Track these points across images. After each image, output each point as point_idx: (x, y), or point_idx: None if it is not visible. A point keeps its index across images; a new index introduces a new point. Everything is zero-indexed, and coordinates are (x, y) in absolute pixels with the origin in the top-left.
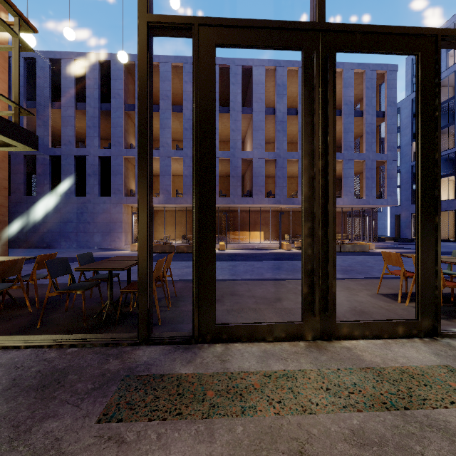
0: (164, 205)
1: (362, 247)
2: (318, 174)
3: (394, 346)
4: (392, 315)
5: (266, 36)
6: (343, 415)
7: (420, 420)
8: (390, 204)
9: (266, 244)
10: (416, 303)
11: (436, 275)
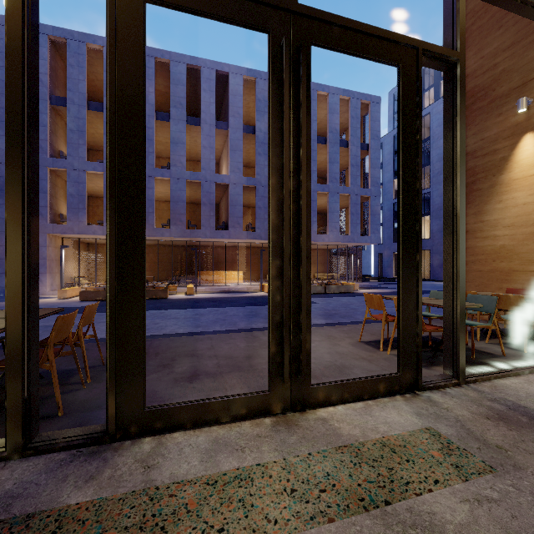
0: None
1: (347, 288)
2: (289, 198)
3: (375, 409)
4: (374, 368)
5: (220, 3)
6: (310, 533)
7: (403, 518)
8: (373, 242)
9: (245, 286)
10: (398, 354)
11: (417, 320)
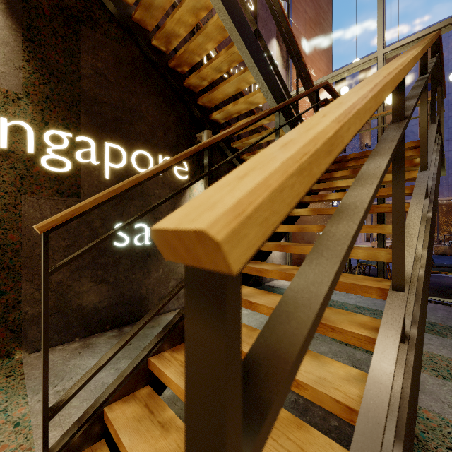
0: (406, 201)
1: None
2: None
3: None
4: None
5: None
6: None
7: None
8: None
9: None
10: None
11: None
